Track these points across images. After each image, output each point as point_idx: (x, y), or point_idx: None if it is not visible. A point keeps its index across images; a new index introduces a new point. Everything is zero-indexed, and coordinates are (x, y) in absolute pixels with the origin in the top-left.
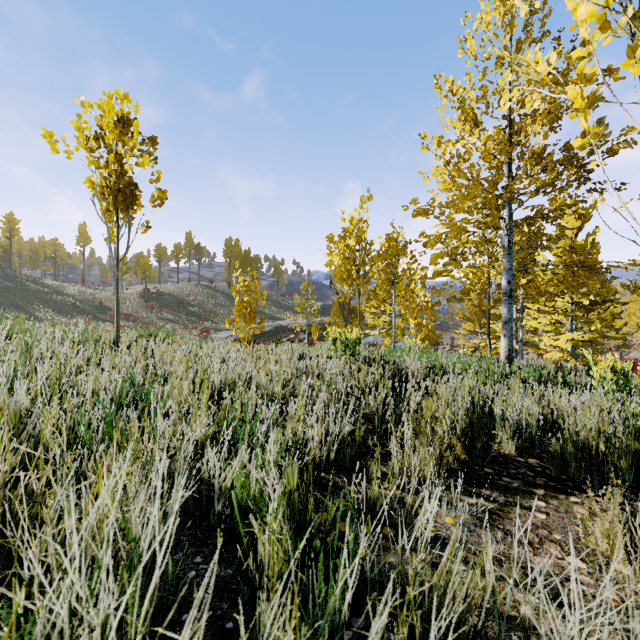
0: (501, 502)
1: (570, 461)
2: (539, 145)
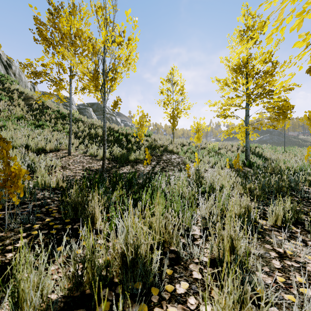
0: None
1: None
2: None
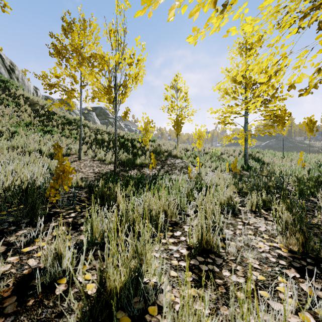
0: None
1: None
2: None
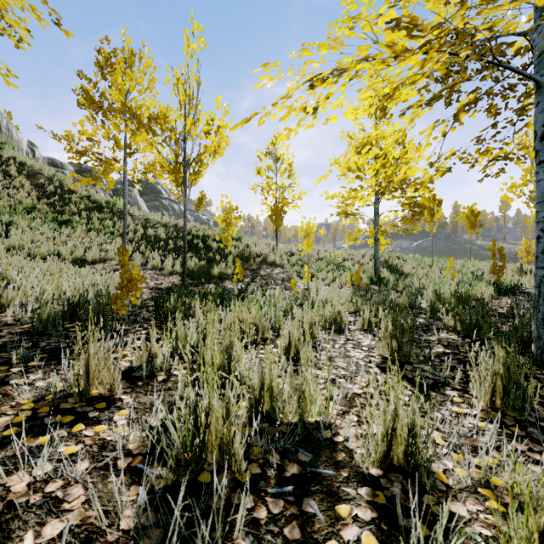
0: None
1: None
2: None
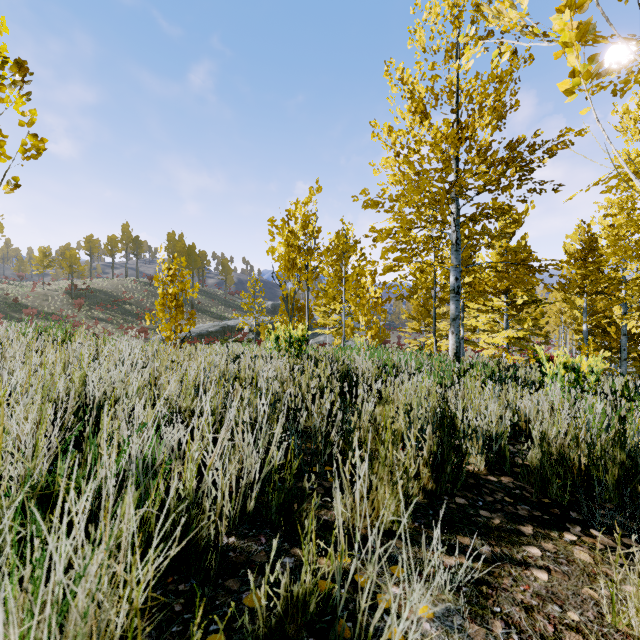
0: (487, 557)
1: (552, 480)
2: (487, 140)
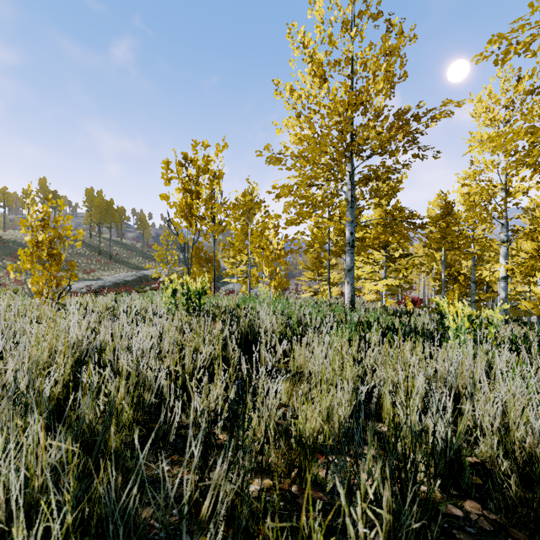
0: None
1: None
2: (381, 103)
